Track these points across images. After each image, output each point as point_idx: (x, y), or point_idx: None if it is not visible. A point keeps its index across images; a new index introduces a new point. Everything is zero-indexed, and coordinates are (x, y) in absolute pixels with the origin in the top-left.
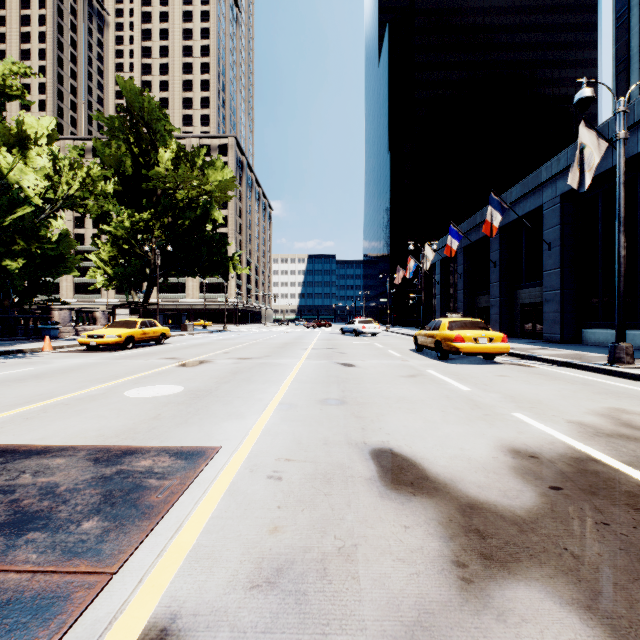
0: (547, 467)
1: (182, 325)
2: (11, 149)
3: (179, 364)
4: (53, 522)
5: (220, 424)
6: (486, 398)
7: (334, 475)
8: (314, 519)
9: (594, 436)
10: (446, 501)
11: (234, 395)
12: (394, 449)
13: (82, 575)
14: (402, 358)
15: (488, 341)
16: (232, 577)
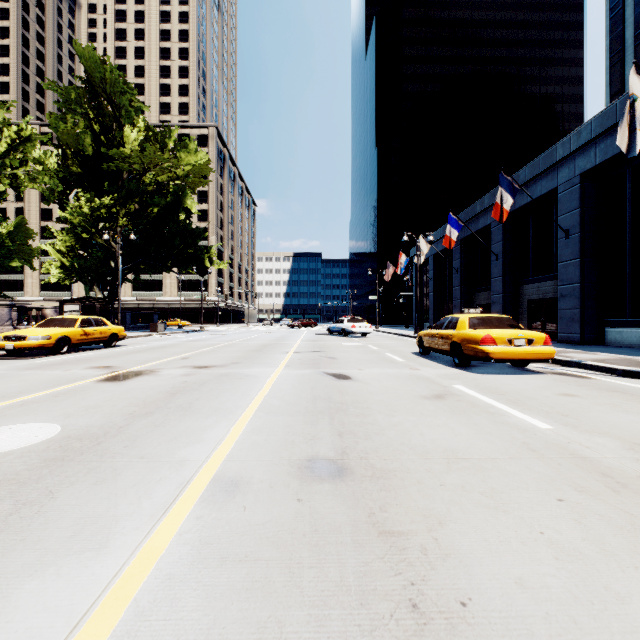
0: None
1: (151, 324)
2: None
3: (104, 377)
4: None
5: (10, 590)
6: (602, 451)
7: None
8: None
9: None
10: None
11: (137, 450)
12: None
13: None
14: (409, 365)
15: (526, 343)
16: None
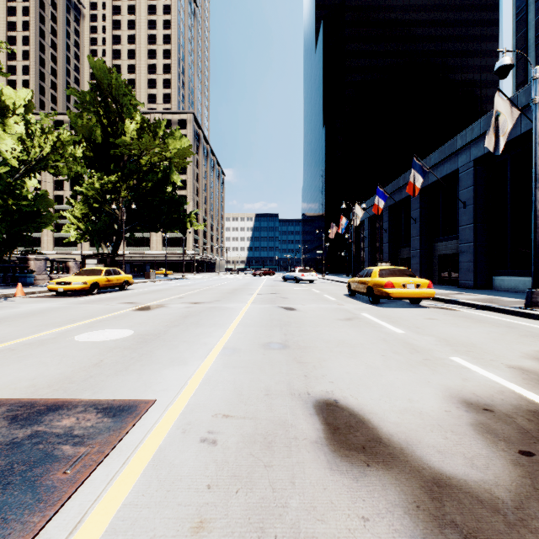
0: (507, 423)
1: (145, 273)
2: None
3: (135, 308)
4: None
5: (160, 371)
6: (422, 341)
7: (276, 437)
8: (250, 507)
9: None
10: (407, 475)
11: (180, 339)
12: (339, 401)
13: None
14: (338, 302)
15: (415, 287)
16: None
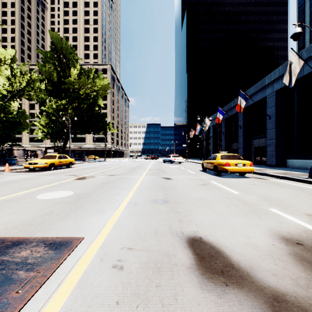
0: None
1: (83, 158)
2: None
3: (75, 178)
4: None
5: (88, 218)
6: (249, 198)
7: (163, 264)
8: None
9: None
10: (254, 292)
11: (102, 197)
12: (203, 238)
13: None
14: (196, 175)
15: (243, 165)
16: None
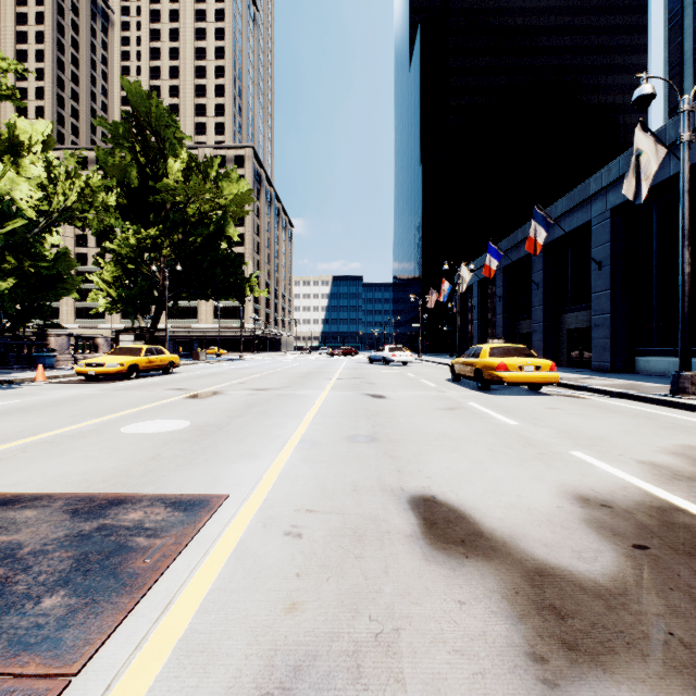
0: (625, 519)
1: (194, 353)
2: (2, 156)
3: (187, 396)
4: (5, 598)
5: (229, 466)
6: (538, 434)
7: (366, 531)
8: (343, 592)
9: (672, 479)
10: (508, 565)
11: (248, 431)
12: (437, 496)
13: (29, 680)
14: (438, 389)
15: (535, 369)
16: (233, 680)
